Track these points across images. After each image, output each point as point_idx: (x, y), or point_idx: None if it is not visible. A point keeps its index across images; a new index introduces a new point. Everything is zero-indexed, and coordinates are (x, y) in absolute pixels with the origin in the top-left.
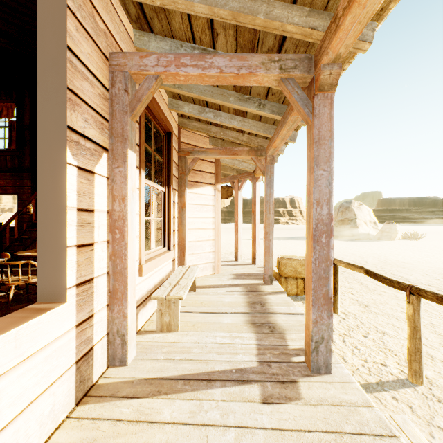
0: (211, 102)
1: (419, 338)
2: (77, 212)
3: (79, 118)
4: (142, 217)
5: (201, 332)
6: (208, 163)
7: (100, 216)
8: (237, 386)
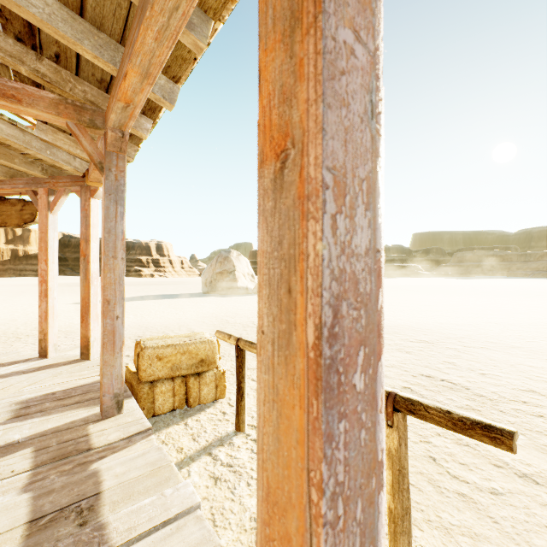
0: None
1: (407, 488)
2: None
3: None
4: None
5: None
6: None
7: None
8: None
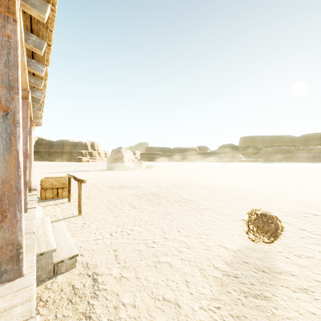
0: None
1: (81, 198)
2: None
3: None
4: None
5: None
6: None
7: None
8: None
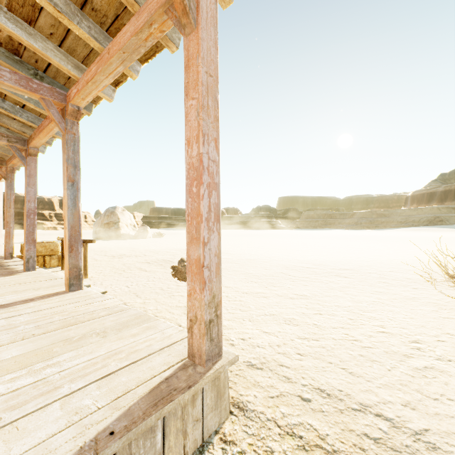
0: None
1: (87, 260)
2: None
3: None
4: None
5: None
6: None
7: None
8: None
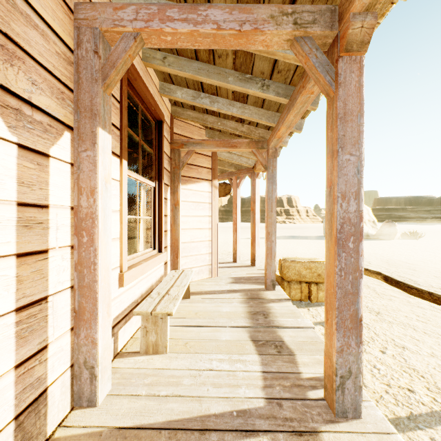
0: (207, 83)
1: None
2: (18, 207)
3: (22, 77)
4: (123, 216)
5: (195, 354)
6: (204, 157)
7: (58, 213)
8: (240, 440)
